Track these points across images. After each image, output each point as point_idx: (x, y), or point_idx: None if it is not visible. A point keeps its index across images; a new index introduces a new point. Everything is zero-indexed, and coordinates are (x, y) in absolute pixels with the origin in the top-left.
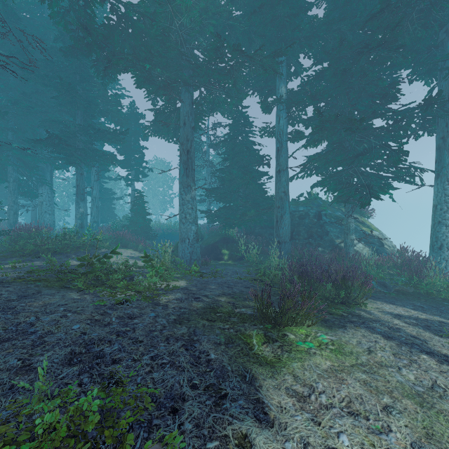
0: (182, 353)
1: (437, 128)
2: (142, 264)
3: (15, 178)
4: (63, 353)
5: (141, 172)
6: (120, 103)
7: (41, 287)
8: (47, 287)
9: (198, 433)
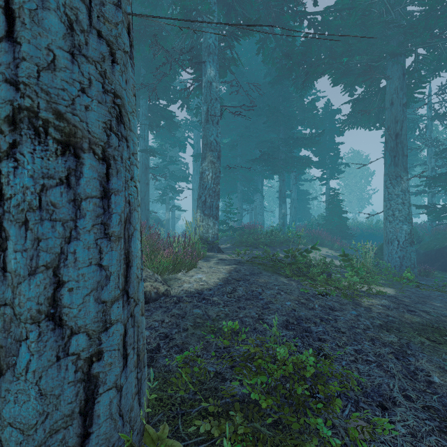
0: (390, 359)
1: None
2: (338, 264)
3: (241, 190)
4: (281, 319)
5: (336, 169)
6: (315, 107)
7: (261, 269)
8: (265, 270)
9: (413, 442)
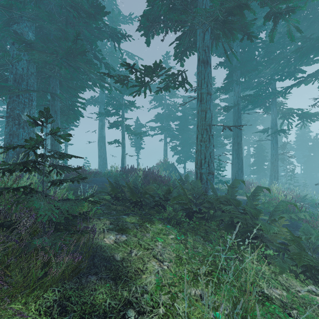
0: None
1: (44, 132)
2: None
3: None
4: None
5: None
6: None
7: None
8: None
9: None
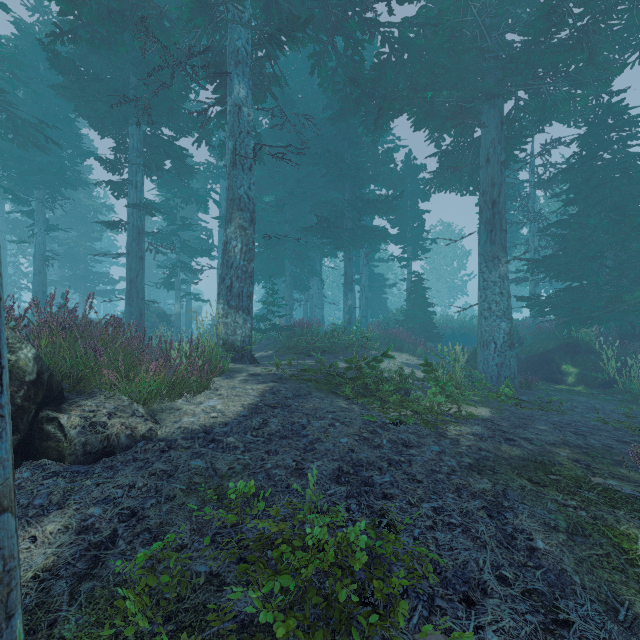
0: (481, 518)
1: None
2: (422, 376)
3: (290, 271)
4: (331, 467)
5: (420, 246)
6: (392, 159)
7: (311, 388)
8: (317, 390)
9: None
